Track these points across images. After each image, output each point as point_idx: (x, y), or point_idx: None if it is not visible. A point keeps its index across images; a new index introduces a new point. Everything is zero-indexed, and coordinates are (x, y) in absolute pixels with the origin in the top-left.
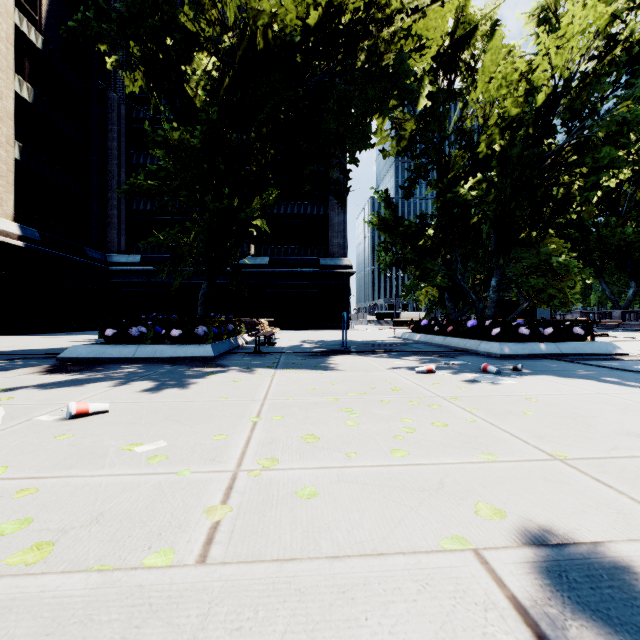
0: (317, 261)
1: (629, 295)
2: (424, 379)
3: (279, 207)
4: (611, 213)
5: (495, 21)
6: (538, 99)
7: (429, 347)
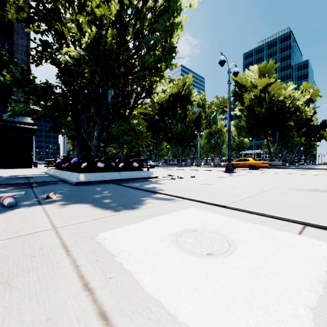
0: (0, 116)
1: (179, 153)
2: None
3: None
4: (174, 119)
5: None
6: (112, 12)
7: (43, 179)
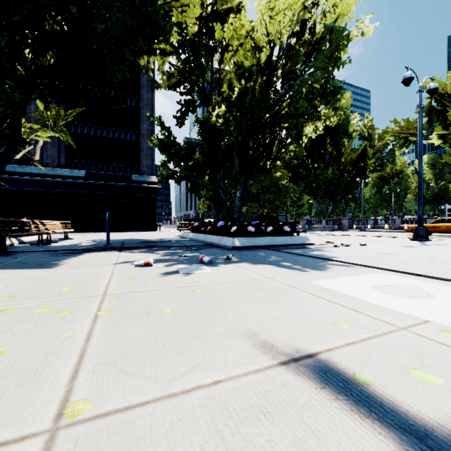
0: (129, 177)
1: (330, 210)
2: (130, 273)
3: (95, 130)
4: (321, 161)
5: (239, 2)
6: (261, 59)
7: (191, 243)
